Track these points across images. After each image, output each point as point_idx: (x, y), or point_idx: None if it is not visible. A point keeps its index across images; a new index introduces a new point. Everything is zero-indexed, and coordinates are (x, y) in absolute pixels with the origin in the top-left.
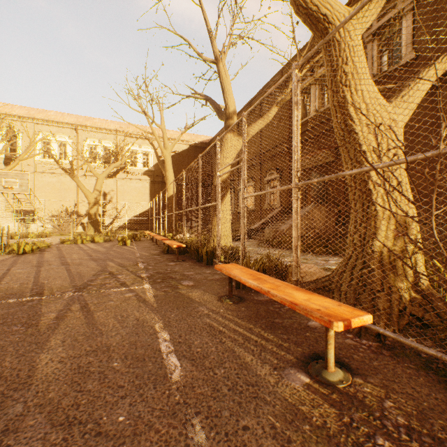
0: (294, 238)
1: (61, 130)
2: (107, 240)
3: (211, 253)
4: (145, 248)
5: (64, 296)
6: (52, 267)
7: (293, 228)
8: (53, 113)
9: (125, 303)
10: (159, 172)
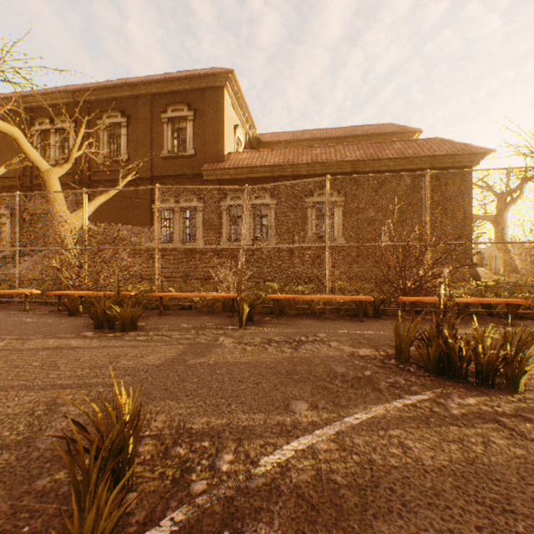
0: (18, 274)
1: None
2: None
3: None
4: None
5: None
6: None
7: (17, 269)
8: None
9: None
10: None
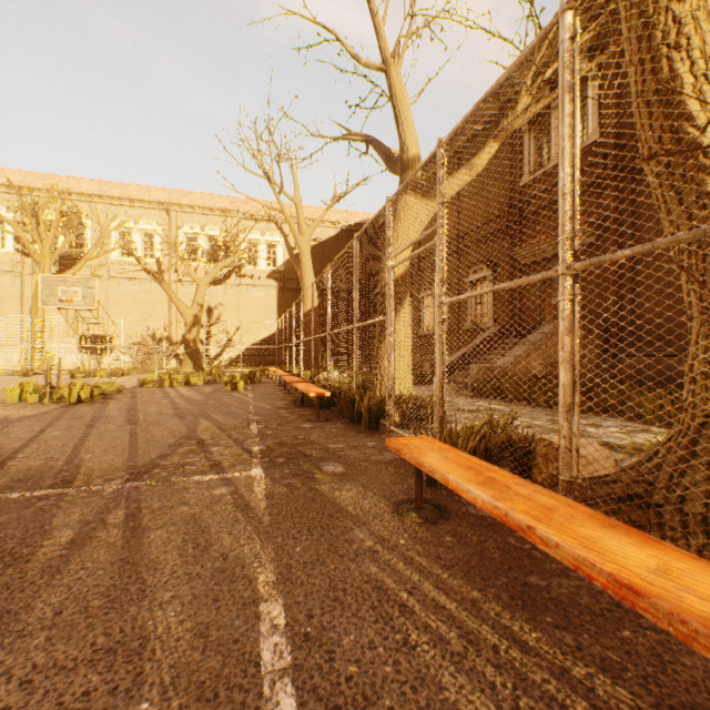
0: (563, 387)
1: (147, 212)
2: (210, 382)
3: (376, 409)
4: (266, 395)
5: (106, 489)
6: (109, 427)
7: (561, 363)
8: (135, 188)
9: (209, 511)
10: (292, 274)
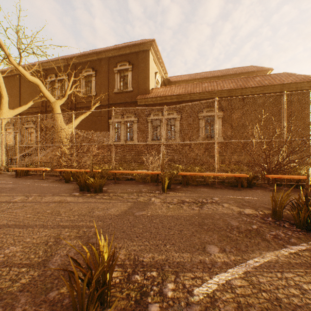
0: (39, 159)
1: None
2: None
3: None
4: None
5: None
6: None
7: (39, 156)
8: None
9: None
10: None
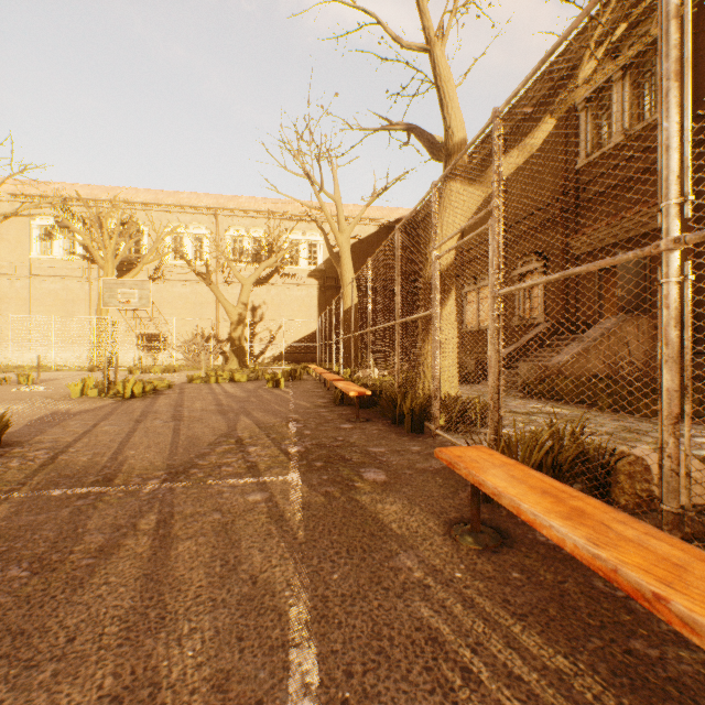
0: (668, 393)
1: (196, 218)
2: (253, 378)
3: (420, 411)
4: (306, 393)
5: (142, 489)
6: (155, 423)
7: (665, 363)
8: (186, 195)
9: (241, 521)
10: (332, 272)
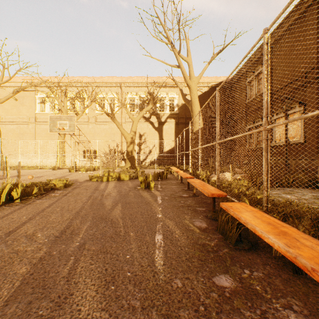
0: None
1: (111, 89)
2: (134, 177)
3: None
4: (174, 200)
5: None
6: None
7: None
8: (106, 78)
9: None
10: (182, 114)
